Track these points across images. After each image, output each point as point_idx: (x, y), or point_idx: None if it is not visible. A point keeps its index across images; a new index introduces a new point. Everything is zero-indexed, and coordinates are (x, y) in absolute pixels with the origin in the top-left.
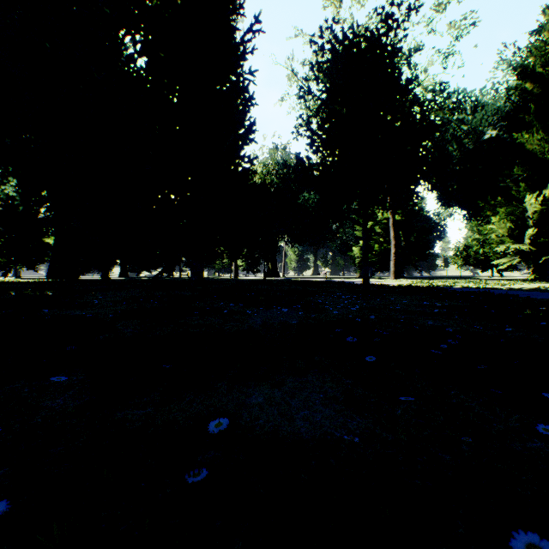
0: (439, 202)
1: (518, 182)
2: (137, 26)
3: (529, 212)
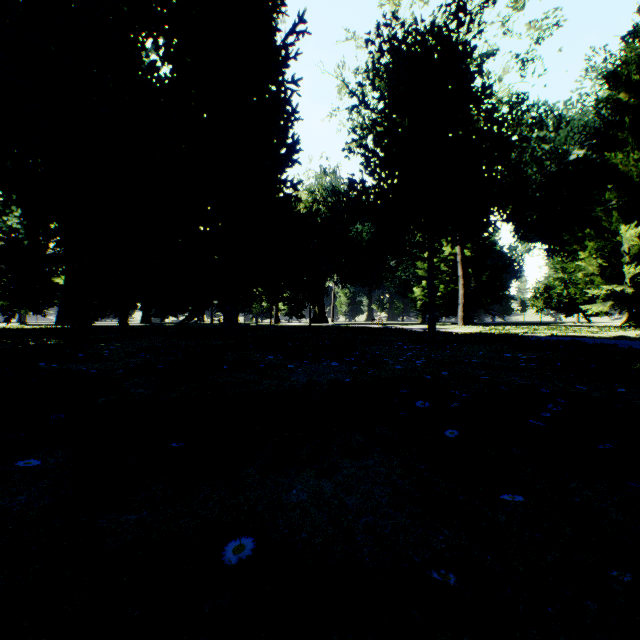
0: (516, 235)
1: (611, 210)
2: (160, 27)
3: (625, 246)
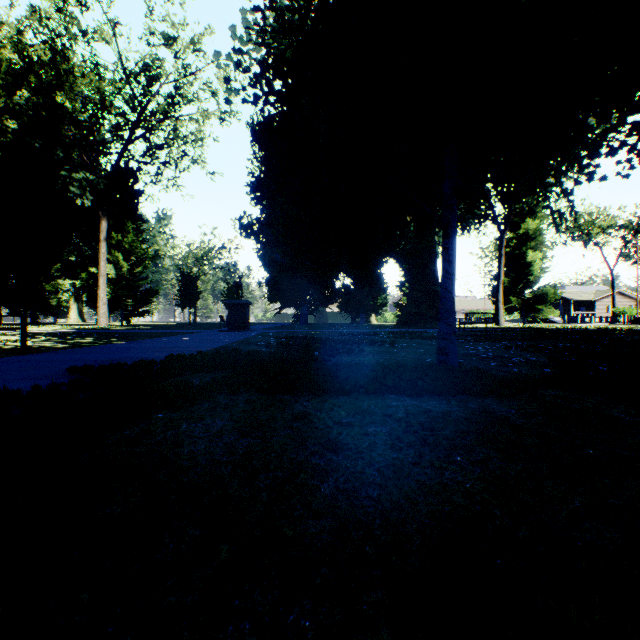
0: None
1: None
2: None
3: None
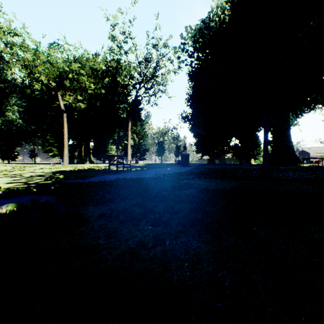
0: None
1: None
2: None
3: None
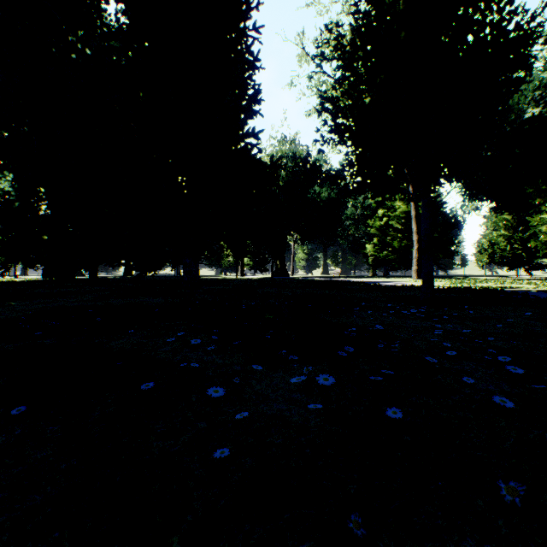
0: (464, 194)
1: None
2: None
3: None
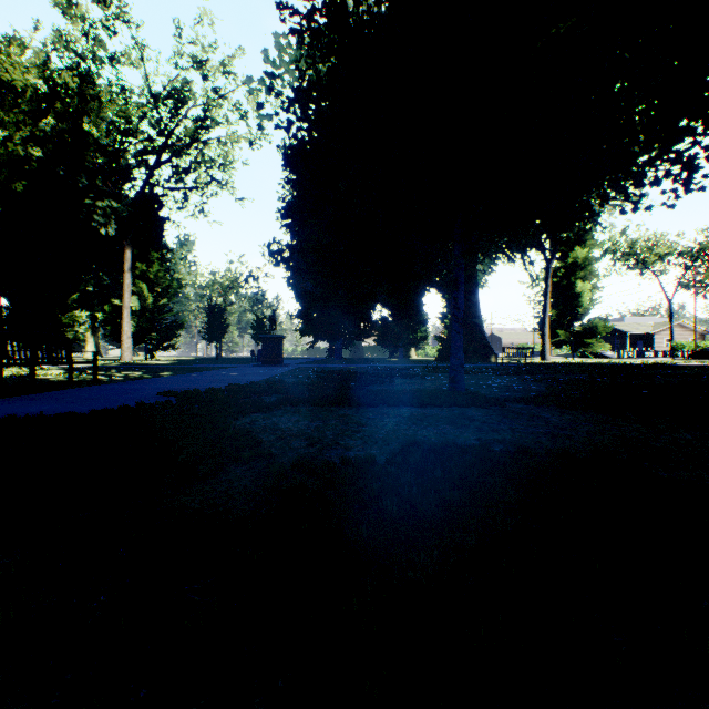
0: None
1: None
2: None
3: None
